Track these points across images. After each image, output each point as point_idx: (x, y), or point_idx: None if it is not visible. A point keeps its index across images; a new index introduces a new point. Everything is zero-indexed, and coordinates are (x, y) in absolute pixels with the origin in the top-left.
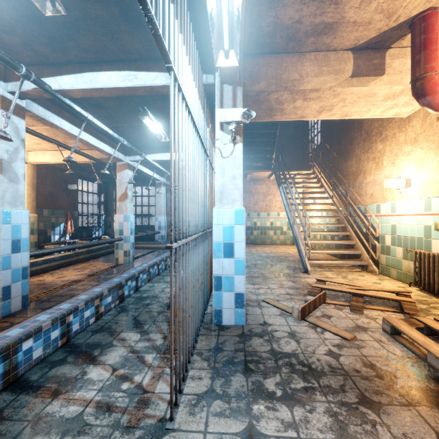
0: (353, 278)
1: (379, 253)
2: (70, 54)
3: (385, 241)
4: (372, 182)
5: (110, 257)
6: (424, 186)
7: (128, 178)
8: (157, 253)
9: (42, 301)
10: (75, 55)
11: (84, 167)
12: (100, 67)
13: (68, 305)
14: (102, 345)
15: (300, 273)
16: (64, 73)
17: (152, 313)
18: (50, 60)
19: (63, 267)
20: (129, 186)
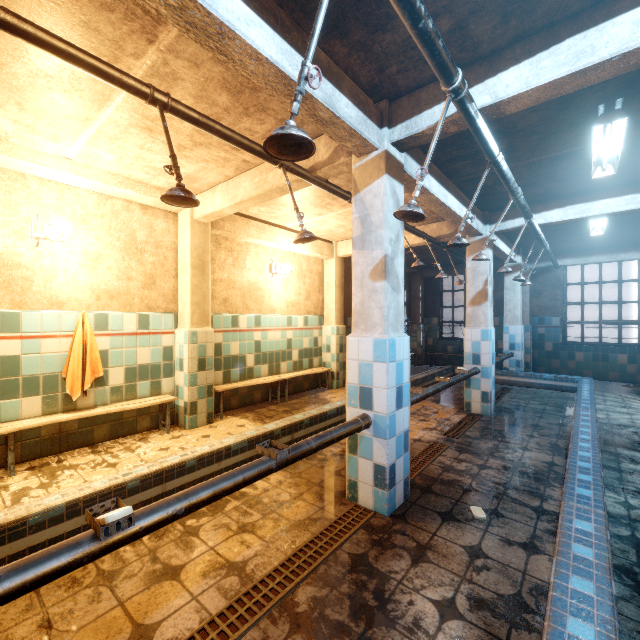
0: None
1: None
2: (539, 10)
3: None
4: None
5: (441, 394)
6: None
7: (488, 264)
8: (519, 395)
9: (422, 489)
10: (549, 9)
11: None
12: (606, 10)
13: (588, 585)
14: None
15: None
16: (504, 67)
17: None
18: (479, 50)
19: None
20: (488, 277)
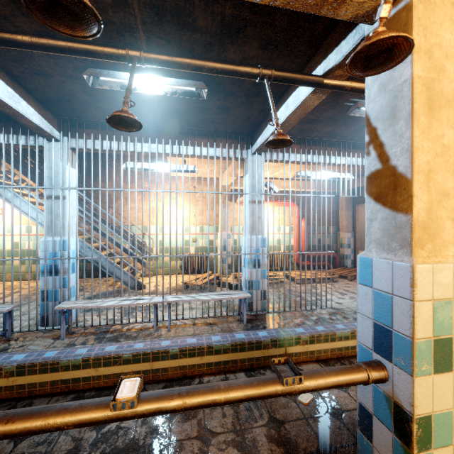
0: (158, 281)
1: (147, 261)
2: None
3: (153, 251)
4: (137, 208)
5: None
6: (184, 219)
7: None
8: None
9: (331, 453)
10: None
11: None
12: None
13: (338, 325)
14: None
15: (139, 291)
16: None
17: None
18: None
19: None
20: None
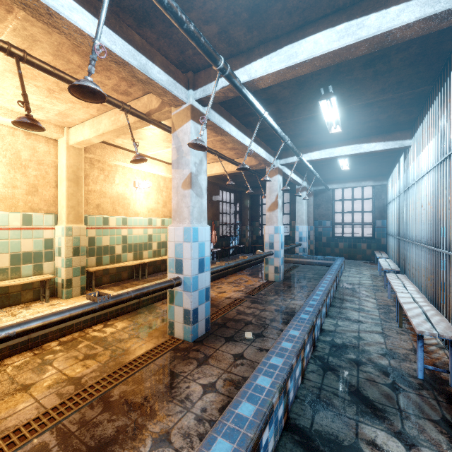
0: None
1: None
2: (268, 27)
3: None
4: None
5: (254, 270)
6: None
7: (278, 185)
8: (302, 269)
9: (220, 325)
10: (273, 27)
11: (225, 178)
12: (302, 33)
13: (280, 360)
14: (346, 448)
15: None
16: (254, 59)
17: (381, 387)
18: (240, 47)
19: (217, 279)
20: (279, 193)
